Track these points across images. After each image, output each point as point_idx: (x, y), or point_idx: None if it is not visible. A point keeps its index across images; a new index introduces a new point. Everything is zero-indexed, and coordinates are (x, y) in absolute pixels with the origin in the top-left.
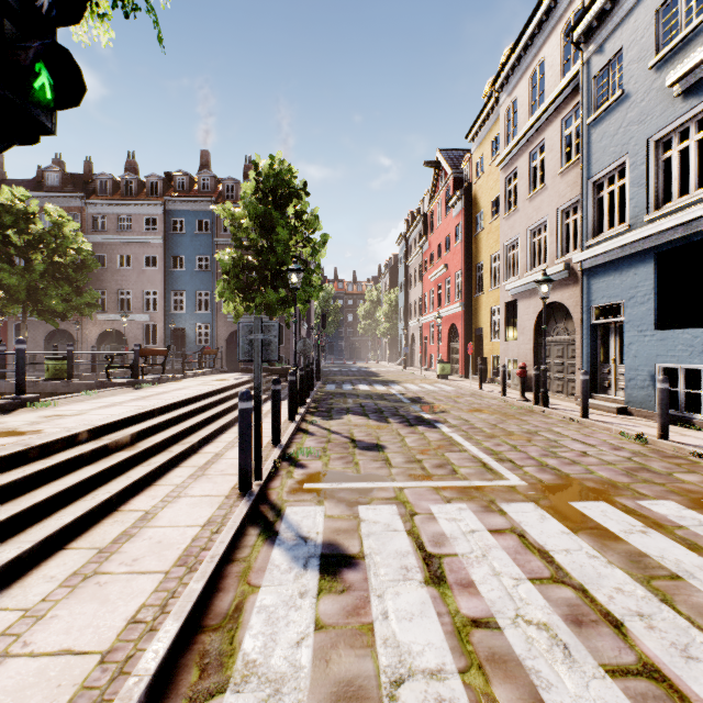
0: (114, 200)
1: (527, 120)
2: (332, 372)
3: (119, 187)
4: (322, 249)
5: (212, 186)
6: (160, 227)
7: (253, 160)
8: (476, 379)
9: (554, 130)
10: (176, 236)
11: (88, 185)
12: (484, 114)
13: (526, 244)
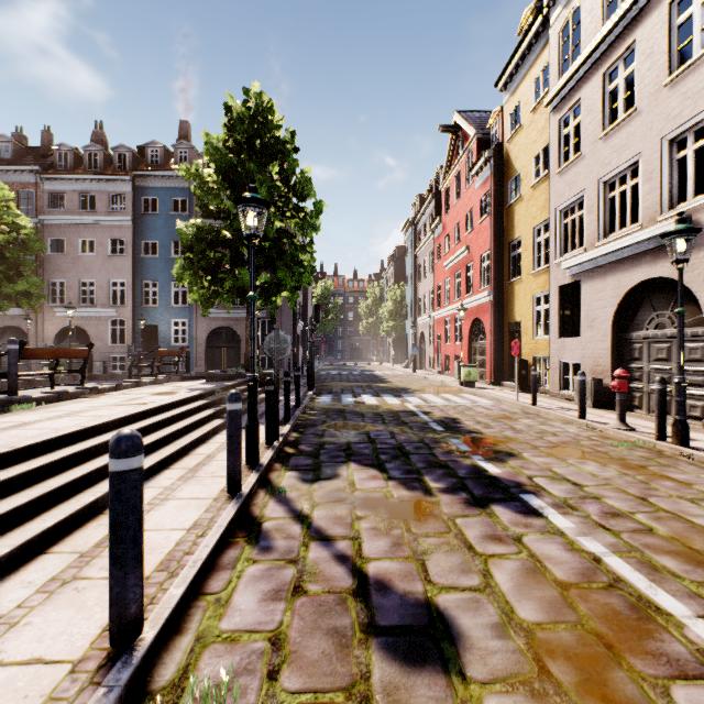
0: (74, 174)
1: (600, 26)
2: (330, 377)
3: (82, 161)
4: (315, 222)
5: (190, 159)
6: (129, 207)
7: (224, 102)
8: (511, 387)
9: (655, 22)
10: (148, 217)
11: (46, 158)
12: (524, 46)
13: (598, 201)
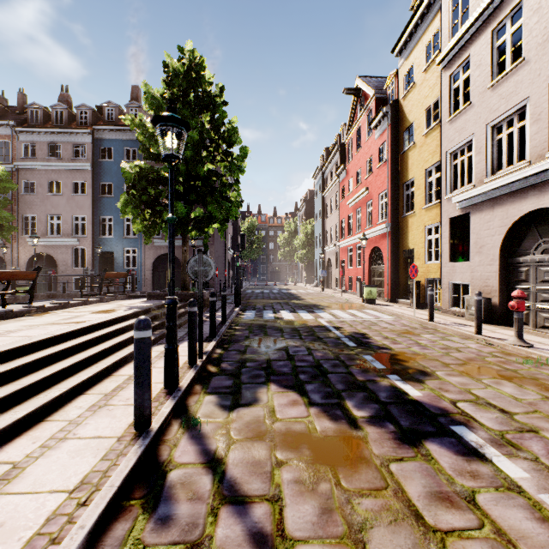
0: (43, 128)
1: None
2: (254, 295)
3: (51, 117)
4: (241, 165)
5: None
6: (89, 155)
7: (163, 61)
8: (405, 304)
9: None
10: (104, 164)
11: (21, 115)
12: (418, 16)
13: (486, 143)
